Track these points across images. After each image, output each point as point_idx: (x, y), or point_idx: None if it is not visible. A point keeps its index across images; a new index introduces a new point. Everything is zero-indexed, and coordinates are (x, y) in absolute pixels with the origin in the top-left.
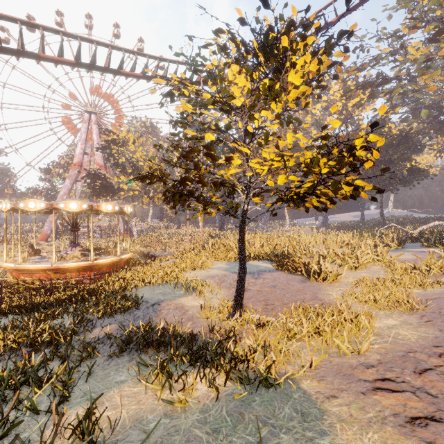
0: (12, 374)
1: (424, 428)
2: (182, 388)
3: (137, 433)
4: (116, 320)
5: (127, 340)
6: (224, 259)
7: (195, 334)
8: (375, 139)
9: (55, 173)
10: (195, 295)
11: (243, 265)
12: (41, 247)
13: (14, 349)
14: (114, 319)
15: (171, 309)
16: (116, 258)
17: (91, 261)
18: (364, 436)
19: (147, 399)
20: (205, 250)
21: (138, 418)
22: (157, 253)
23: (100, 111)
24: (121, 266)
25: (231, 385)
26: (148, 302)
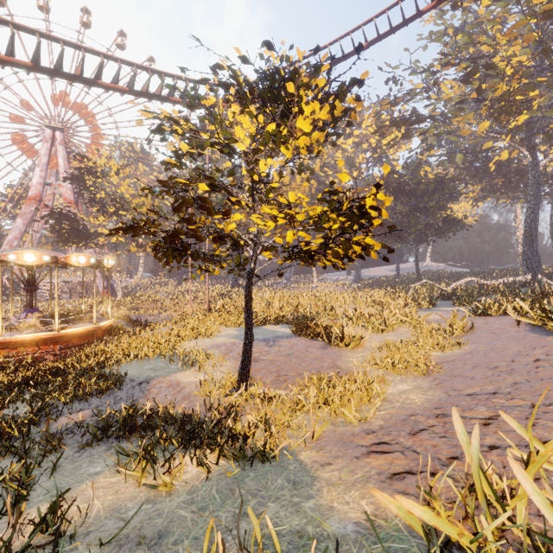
0: None
1: (400, 481)
2: (169, 472)
3: (113, 522)
4: (90, 405)
5: (105, 427)
6: (234, 323)
7: (191, 414)
8: (381, 198)
9: None
10: (194, 370)
11: (249, 331)
12: None
13: None
14: (88, 403)
15: (164, 388)
16: (92, 326)
17: (56, 331)
18: (347, 494)
19: (127, 488)
20: (212, 313)
21: (115, 508)
22: (150, 318)
23: (68, 127)
24: (98, 337)
25: (225, 464)
26: (133, 380)
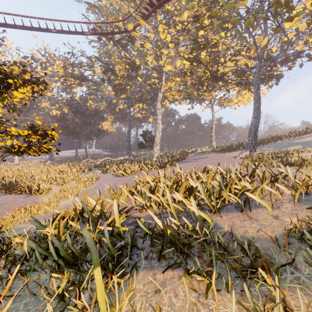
0: None
1: None
2: None
3: None
4: None
5: None
6: None
7: None
8: (55, 133)
9: None
10: None
11: None
12: None
13: None
14: None
15: None
16: None
17: None
18: None
19: None
20: None
21: None
22: None
23: None
24: None
25: None
26: None
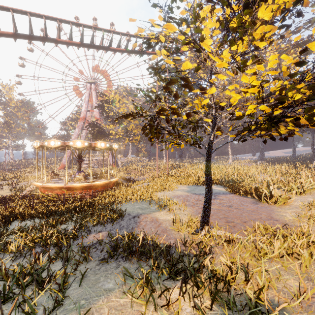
0: (19, 276)
1: None
2: (167, 307)
3: None
4: (106, 228)
5: (115, 248)
6: (185, 183)
7: (170, 246)
8: None
9: (69, 125)
10: (166, 211)
11: (209, 187)
12: (61, 173)
13: (31, 248)
14: (105, 227)
15: (148, 221)
16: (107, 181)
17: (91, 183)
18: None
19: (133, 314)
20: (170, 176)
21: None
22: (135, 178)
23: (97, 81)
24: (110, 187)
25: (215, 308)
26: (130, 214)
